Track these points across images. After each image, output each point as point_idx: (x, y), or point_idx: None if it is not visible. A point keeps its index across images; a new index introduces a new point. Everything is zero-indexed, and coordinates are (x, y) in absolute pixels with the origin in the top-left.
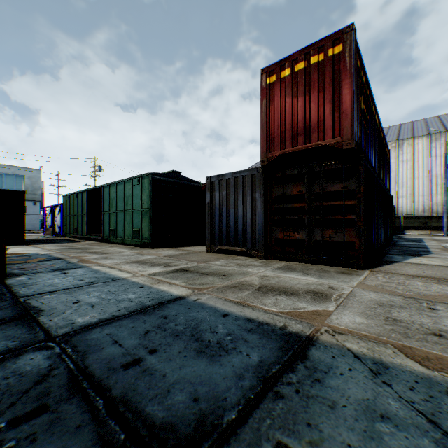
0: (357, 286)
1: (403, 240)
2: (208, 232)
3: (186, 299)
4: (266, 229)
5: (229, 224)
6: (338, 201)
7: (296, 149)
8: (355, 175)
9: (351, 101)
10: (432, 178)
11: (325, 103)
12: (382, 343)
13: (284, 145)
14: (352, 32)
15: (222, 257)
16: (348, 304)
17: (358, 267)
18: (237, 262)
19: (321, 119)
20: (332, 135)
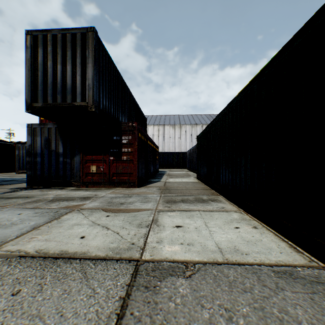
0: None
1: None
2: (17, 166)
3: (9, 178)
4: None
5: None
6: None
7: None
8: None
9: None
10: None
11: None
12: None
13: None
14: None
15: (24, 174)
16: None
17: None
18: None
19: None
20: None
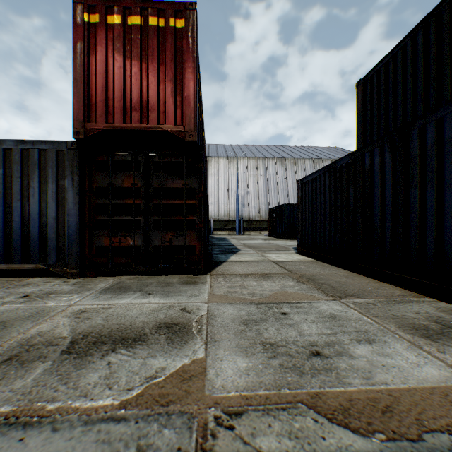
0: (210, 300)
1: (216, 239)
2: None
3: None
4: (83, 233)
5: (12, 226)
6: (179, 200)
7: (130, 127)
8: (196, 172)
9: (194, 88)
10: (230, 191)
11: (167, 81)
12: (293, 404)
13: (112, 118)
14: (195, 12)
15: None
16: (216, 335)
17: (200, 272)
18: (27, 290)
19: (162, 98)
20: (175, 121)
